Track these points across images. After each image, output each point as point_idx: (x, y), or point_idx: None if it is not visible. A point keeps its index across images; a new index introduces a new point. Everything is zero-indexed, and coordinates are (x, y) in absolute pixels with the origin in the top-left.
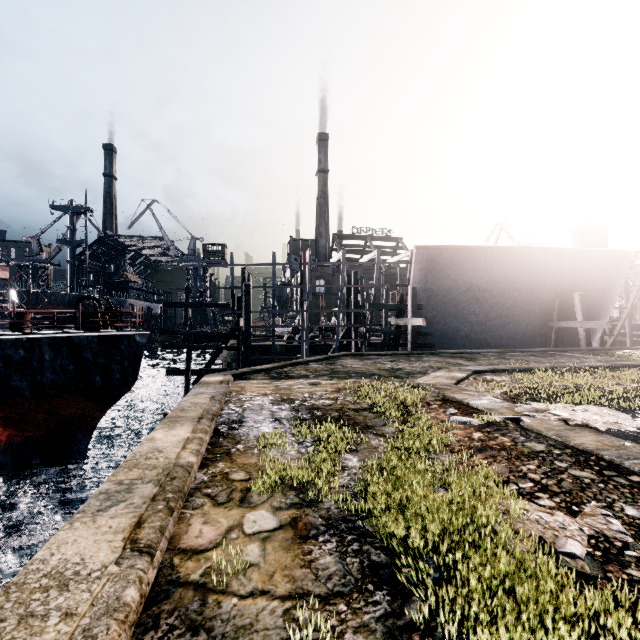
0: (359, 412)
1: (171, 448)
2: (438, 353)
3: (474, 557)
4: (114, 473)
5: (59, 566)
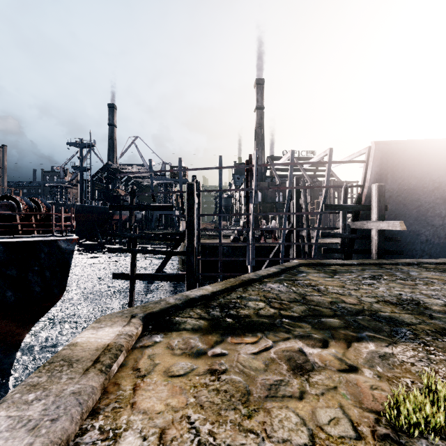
0: None
1: None
2: (417, 263)
3: None
4: None
5: None
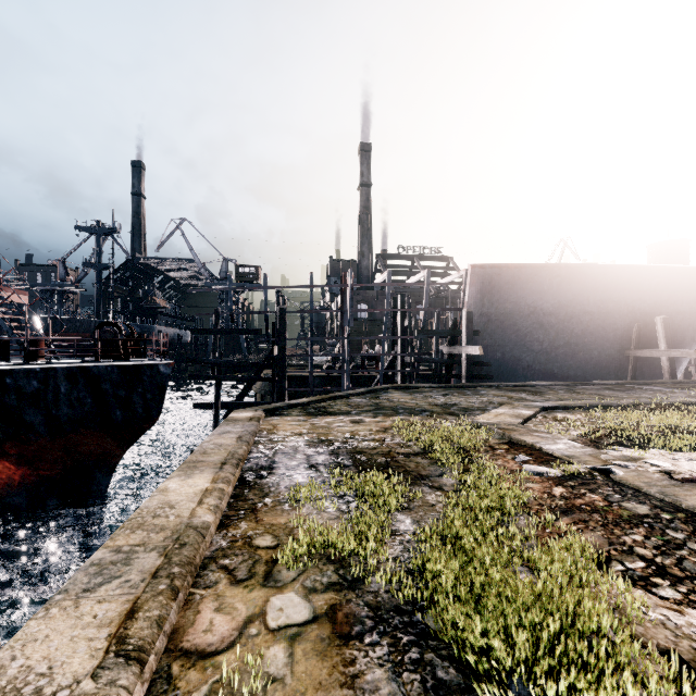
0: (410, 457)
1: (185, 503)
2: (497, 386)
3: (587, 687)
4: (113, 536)
5: (18, 678)
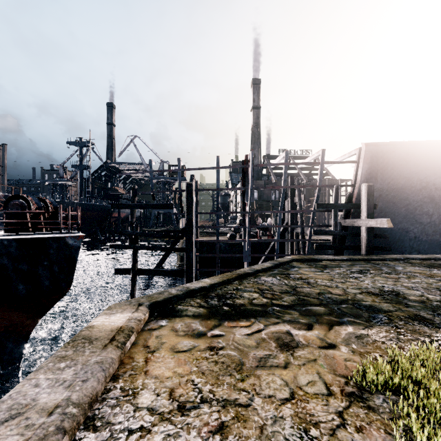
0: None
1: None
2: (403, 259)
3: None
4: None
5: None
